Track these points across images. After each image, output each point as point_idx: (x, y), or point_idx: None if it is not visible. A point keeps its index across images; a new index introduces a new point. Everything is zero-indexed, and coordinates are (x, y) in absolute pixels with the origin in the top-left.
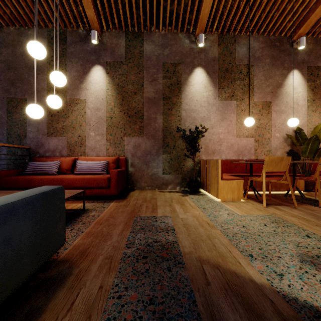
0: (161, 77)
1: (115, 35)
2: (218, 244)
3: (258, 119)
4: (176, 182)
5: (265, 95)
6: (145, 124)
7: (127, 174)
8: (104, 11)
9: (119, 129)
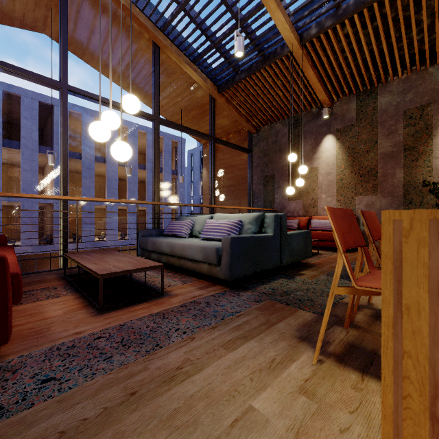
0: (401, 127)
1: (345, 102)
2: None
3: None
4: None
5: None
6: (379, 181)
7: None
8: (334, 87)
9: (350, 189)
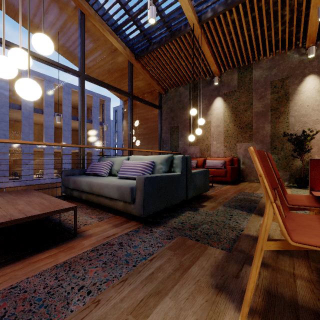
0: (269, 93)
1: (230, 73)
2: None
3: None
4: (284, 178)
5: None
6: (254, 132)
7: (239, 170)
8: (222, 62)
9: (233, 138)
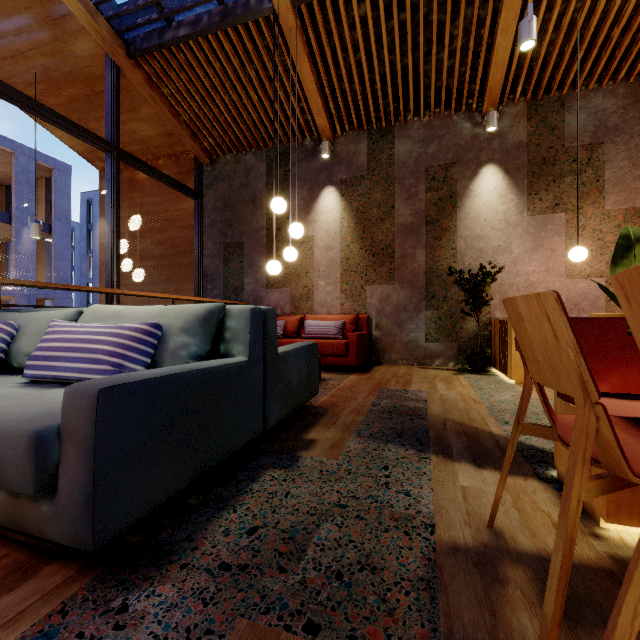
0: (423, 190)
1: (352, 140)
2: (475, 413)
3: (613, 242)
4: (449, 355)
5: (631, 196)
6: (397, 264)
7: (370, 340)
8: (338, 112)
9: (359, 274)
